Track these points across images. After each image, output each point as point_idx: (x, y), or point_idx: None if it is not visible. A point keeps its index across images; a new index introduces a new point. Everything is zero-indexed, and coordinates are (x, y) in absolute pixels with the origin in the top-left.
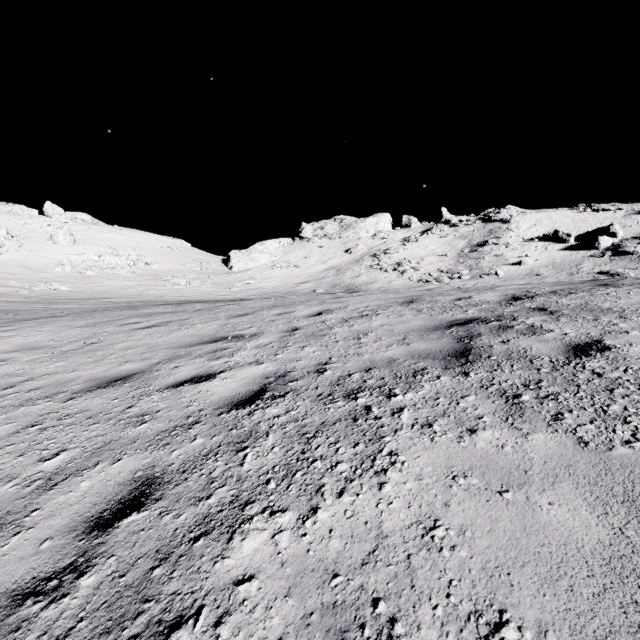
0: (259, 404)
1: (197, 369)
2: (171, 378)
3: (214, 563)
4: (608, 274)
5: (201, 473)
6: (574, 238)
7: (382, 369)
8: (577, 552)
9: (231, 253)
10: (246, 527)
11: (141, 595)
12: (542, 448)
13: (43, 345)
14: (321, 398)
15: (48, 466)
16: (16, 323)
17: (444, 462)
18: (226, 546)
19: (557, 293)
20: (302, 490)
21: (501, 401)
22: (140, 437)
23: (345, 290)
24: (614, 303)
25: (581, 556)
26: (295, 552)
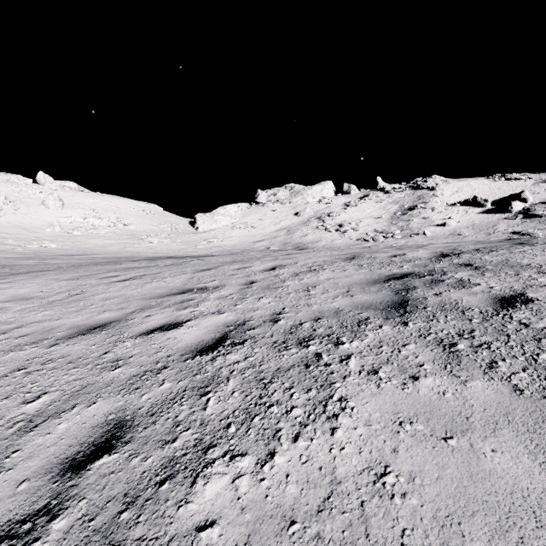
0: (221, 351)
1: (166, 318)
2: (143, 326)
3: (178, 508)
4: (520, 234)
5: (168, 416)
6: (490, 203)
7: (330, 319)
8: (524, 501)
9: (197, 216)
10: (208, 471)
11: (108, 540)
12: (481, 395)
13: (33, 296)
14: (276, 345)
15: (30, 408)
16: (11, 276)
17: (390, 408)
18: (189, 490)
19: (480, 251)
20: (260, 434)
21: (439, 349)
22: (114, 381)
23: (294, 247)
24: (532, 260)
25: (528, 506)
26: (254, 497)
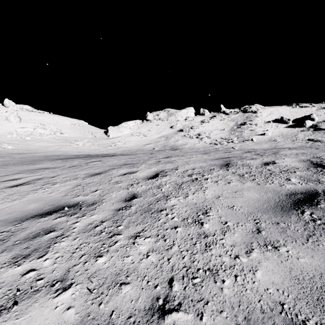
0: None
1: None
2: None
3: None
4: (313, 140)
5: None
6: (292, 121)
7: None
8: None
9: (109, 128)
10: None
11: None
12: None
13: None
14: None
15: None
16: None
17: None
18: None
19: None
20: None
21: None
22: None
23: (170, 148)
24: None
25: None
26: None
